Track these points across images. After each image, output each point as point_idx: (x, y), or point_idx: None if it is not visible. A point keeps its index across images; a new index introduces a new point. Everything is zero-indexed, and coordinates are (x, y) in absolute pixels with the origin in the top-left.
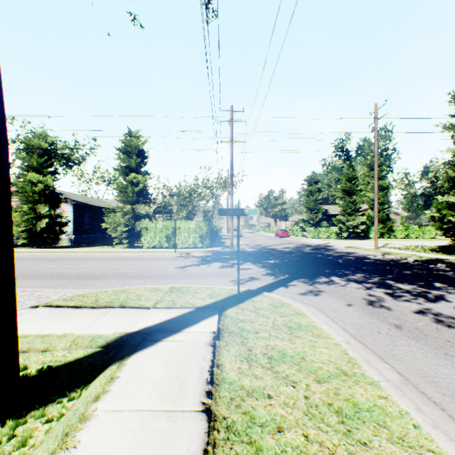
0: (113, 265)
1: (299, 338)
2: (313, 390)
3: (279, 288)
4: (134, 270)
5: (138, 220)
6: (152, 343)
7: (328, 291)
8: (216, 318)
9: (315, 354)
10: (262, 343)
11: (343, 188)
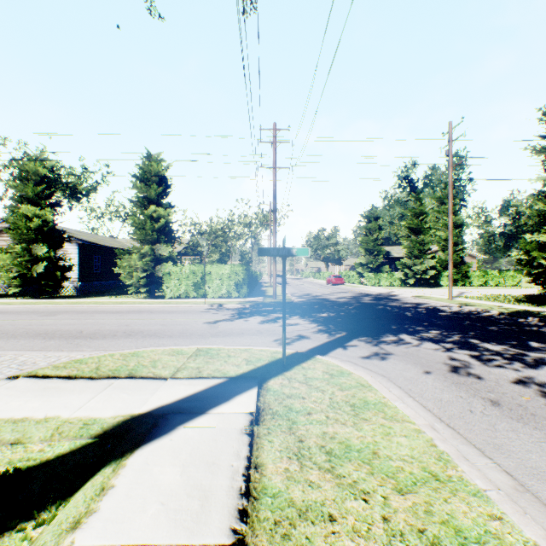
0: (125, 320)
1: (367, 421)
2: (394, 507)
3: (335, 349)
4: (151, 326)
5: (160, 263)
6: (166, 430)
7: (398, 354)
8: (254, 392)
9: (391, 446)
10: (317, 430)
11: (409, 225)
